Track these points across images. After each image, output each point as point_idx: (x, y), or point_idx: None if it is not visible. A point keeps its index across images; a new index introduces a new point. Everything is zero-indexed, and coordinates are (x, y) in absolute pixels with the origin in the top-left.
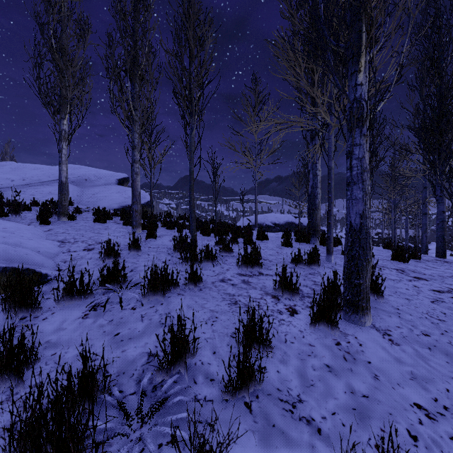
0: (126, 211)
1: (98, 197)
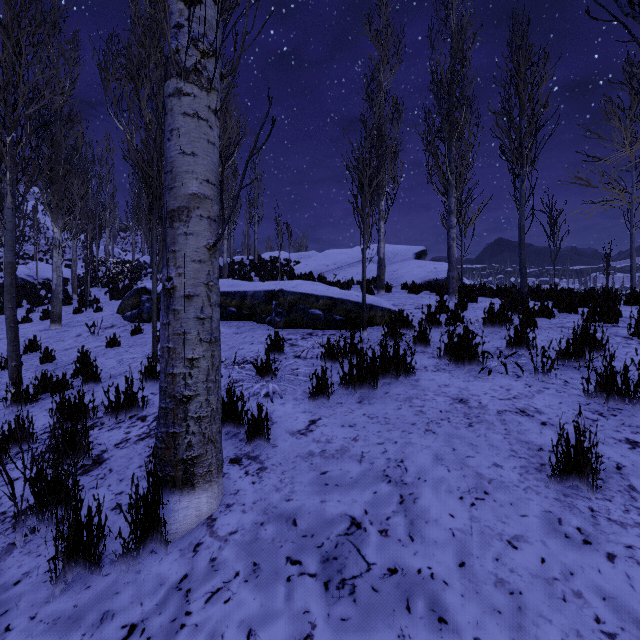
0: (432, 284)
1: (398, 274)
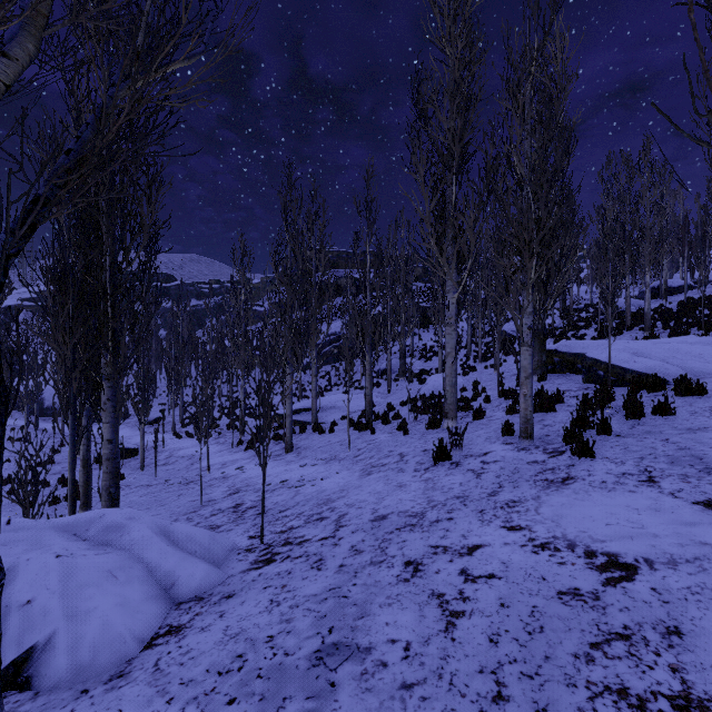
0: None
1: None
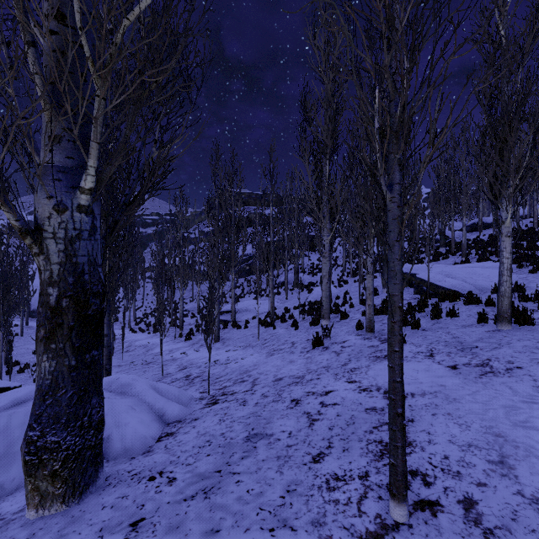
0: None
1: None
